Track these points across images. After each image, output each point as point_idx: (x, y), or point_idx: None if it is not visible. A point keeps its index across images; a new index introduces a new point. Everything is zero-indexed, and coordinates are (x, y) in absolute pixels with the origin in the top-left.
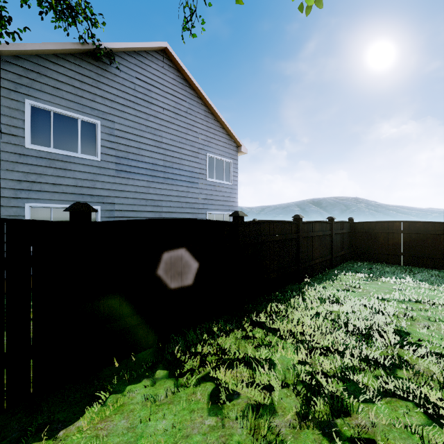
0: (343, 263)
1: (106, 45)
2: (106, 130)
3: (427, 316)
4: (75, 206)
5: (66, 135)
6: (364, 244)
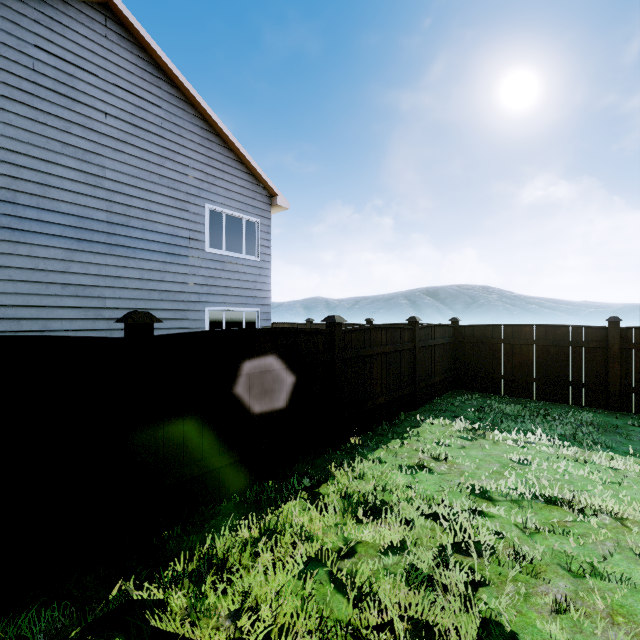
0: (439, 397)
1: None
2: None
3: (567, 554)
4: None
5: None
6: (475, 363)
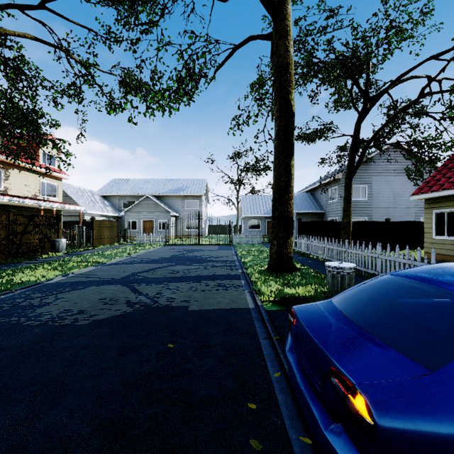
0: None
1: (370, 156)
2: (369, 187)
3: None
4: (387, 219)
5: (356, 193)
6: None
